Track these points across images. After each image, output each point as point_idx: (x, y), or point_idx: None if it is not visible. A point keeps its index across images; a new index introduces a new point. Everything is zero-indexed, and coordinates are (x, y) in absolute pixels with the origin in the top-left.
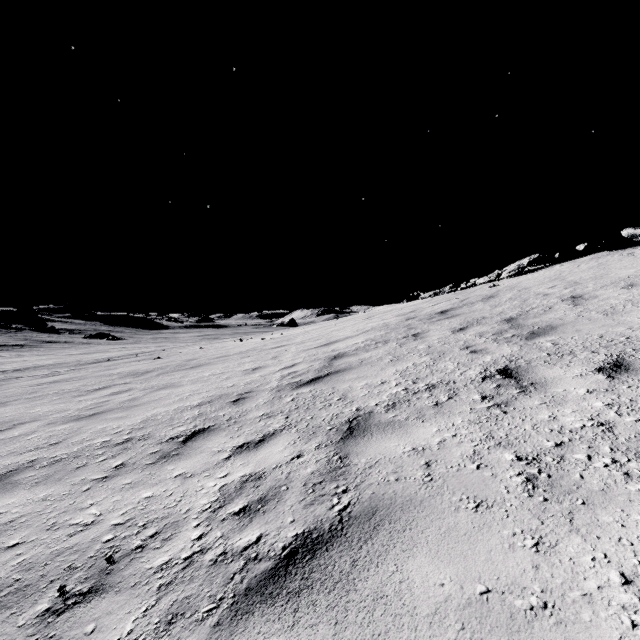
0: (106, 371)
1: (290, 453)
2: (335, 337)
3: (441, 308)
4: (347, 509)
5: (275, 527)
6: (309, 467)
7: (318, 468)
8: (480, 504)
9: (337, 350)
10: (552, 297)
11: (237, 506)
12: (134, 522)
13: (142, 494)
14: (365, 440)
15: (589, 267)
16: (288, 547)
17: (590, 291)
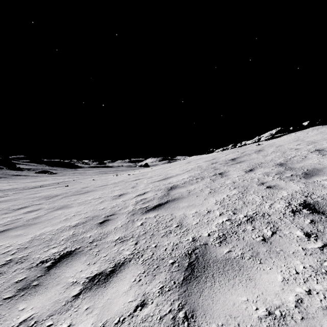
0: (33, 194)
1: (134, 297)
2: (170, 174)
3: (231, 157)
4: None
5: None
6: None
7: None
8: None
9: (172, 183)
10: (302, 150)
11: None
12: None
13: None
14: (208, 286)
15: (315, 133)
16: None
17: None
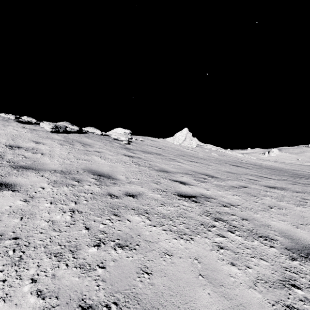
0: None
1: None
2: None
3: None
4: None
5: None
6: None
7: None
8: (303, 216)
9: None
10: None
11: None
12: None
13: None
14: None
15: None
16: None
17: (15, 143)
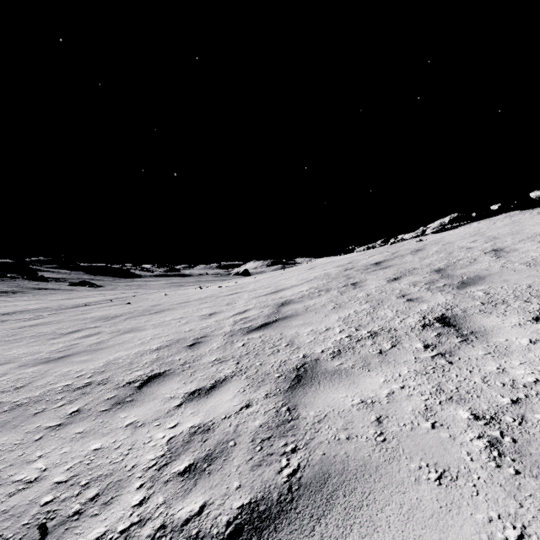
0: (81, 315)
1: (239, 402)
2: (282, 285)
3: (375, 260)
4: (297, 474)
5: (220, 494)
6: (257, 419)
7: (266, 421)
8: (443, 474)
9: (284, 297)
10: (475, 250)
11: (183, 464)
12: (77, 480)
13: (91, 445)
14: (313, 390)
15: (504, 224)
16: (233, 522)
17: (509, 245)
